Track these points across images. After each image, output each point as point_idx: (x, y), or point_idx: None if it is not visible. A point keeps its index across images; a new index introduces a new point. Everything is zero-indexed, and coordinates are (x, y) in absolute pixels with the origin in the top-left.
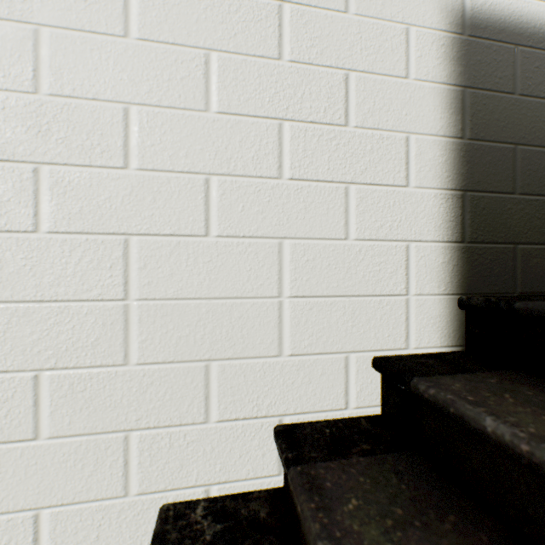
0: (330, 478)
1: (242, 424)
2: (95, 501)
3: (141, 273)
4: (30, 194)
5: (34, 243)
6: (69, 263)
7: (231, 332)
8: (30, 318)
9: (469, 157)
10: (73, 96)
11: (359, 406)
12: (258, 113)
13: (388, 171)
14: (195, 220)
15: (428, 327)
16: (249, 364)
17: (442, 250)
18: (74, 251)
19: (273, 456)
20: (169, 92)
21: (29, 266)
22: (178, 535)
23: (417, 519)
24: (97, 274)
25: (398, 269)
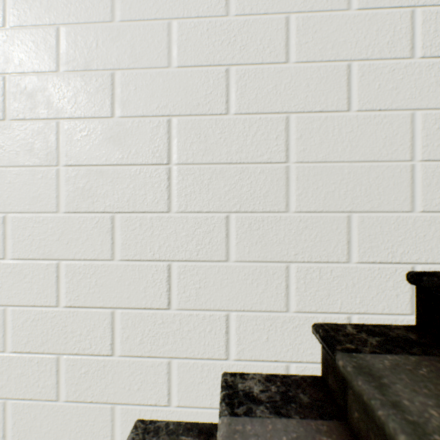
0: None
1: (378, 267)
2: (265, 312)
3: (298, 142)
4: (223, 88)
5: (225, 123)
6: (248, 136)
7: (368, 190)
8: (223, 176)
9: None
10: (250, 14)
11: None
12: (392, 5)
13: None
14: (339, 99)
15: None
16: (384, 218)
17: None
18: (251, 127)
19: (406, 298)
20: None
21: (222, 138)
22: (345, 338)
23: None
24: (266, 144)
25: None
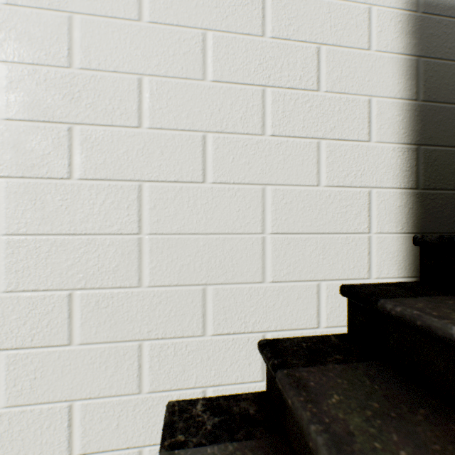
0: (313, 379)
1: (232, 338)
2: (116, 397)
3: (152, 213)
4: (65, 148)
5: (68, 188)
6: (95, 204)
7: (223, 262)
8: (65, 248)
9: (423, 116)
10: (98, 69)
11: (329, 326)
12: (245, 81)
13: (353, 128)
14: (194, 169)
15: (387, 260)
16: (238, 289)
17: (399, 195)
18: (99, 194)
19: (258, 365)
20: (174, 65)
21: (64, 206)
22: (184, 424)
23: (392, 411)
24: (117, 213)
25: (361, 211)
